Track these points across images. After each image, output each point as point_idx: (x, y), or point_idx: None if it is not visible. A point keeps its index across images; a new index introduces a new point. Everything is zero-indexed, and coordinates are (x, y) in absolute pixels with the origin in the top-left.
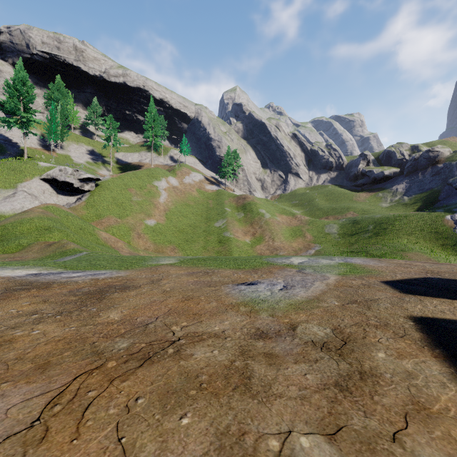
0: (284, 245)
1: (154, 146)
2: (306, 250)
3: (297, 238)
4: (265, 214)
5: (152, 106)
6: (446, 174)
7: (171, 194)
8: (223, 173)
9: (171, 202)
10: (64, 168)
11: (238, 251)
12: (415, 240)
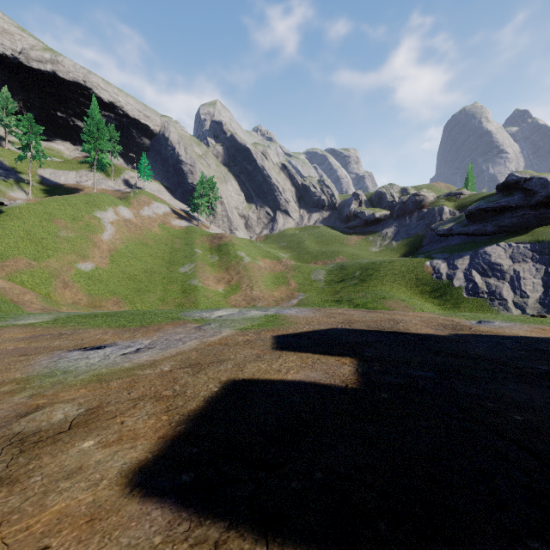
0: (264, 295)
1: (98, 163)
2: (289, 300)
3: (280, 286)
4: (245, 258)
5: (95, 109)
6: (430, 219)
7: (121, 229)
8: (196, 206)
9: (120, 240)
10: None
11: (207, 303)
12: (397, 287)
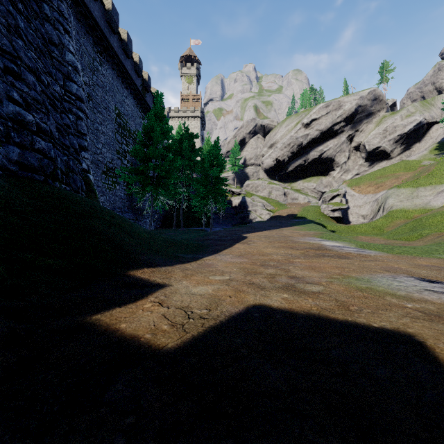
0: None
1: None
2: None
3: None
4: None
5: None
6: None
7: None
8: None
9: None
10: None
11: None
12: None
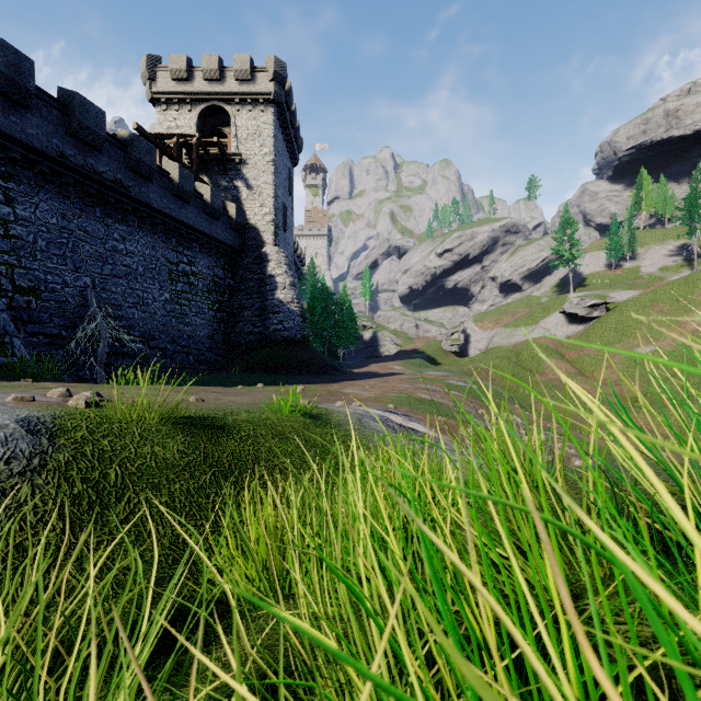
0: None
1: None
2: None
3: None
4: None
5: None
6: None
7: None
8: None
9: None
10: (571, 300)
11: None
12: None
